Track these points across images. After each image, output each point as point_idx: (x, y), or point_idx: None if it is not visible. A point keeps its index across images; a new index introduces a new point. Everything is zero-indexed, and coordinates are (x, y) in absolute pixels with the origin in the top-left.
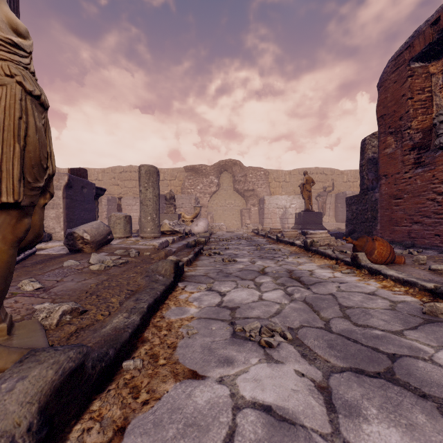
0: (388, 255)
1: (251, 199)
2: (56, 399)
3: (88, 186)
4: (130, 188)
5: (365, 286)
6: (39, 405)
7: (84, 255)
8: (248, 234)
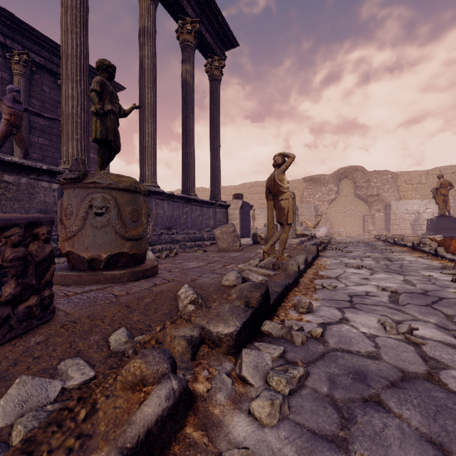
0: None
1: (375, 204)
2: (306, 261)
3: (248, 205)
4: (256, 200)
5: (428, 262)
6: (304, 261)
7: (263, 244)
8: (369, 240)
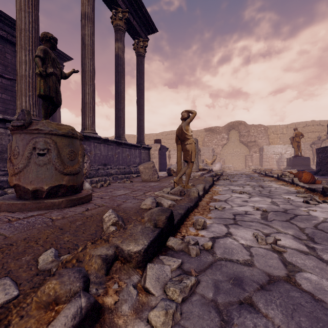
0: (309, 179)
1: (253, 147)
2: (204, 189)
3: (164, 148)
4: (171, 144)
5: (287, 188)
6: (203, 188)
7: (175, 176)
8: (249, 172)
